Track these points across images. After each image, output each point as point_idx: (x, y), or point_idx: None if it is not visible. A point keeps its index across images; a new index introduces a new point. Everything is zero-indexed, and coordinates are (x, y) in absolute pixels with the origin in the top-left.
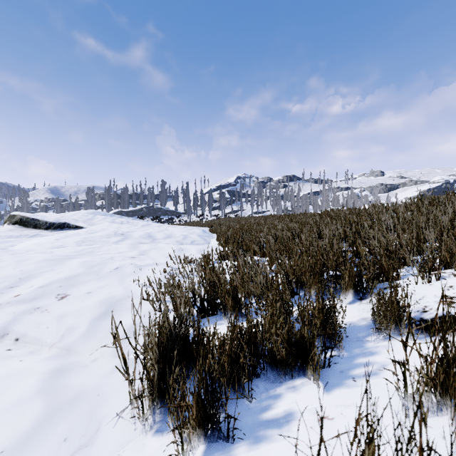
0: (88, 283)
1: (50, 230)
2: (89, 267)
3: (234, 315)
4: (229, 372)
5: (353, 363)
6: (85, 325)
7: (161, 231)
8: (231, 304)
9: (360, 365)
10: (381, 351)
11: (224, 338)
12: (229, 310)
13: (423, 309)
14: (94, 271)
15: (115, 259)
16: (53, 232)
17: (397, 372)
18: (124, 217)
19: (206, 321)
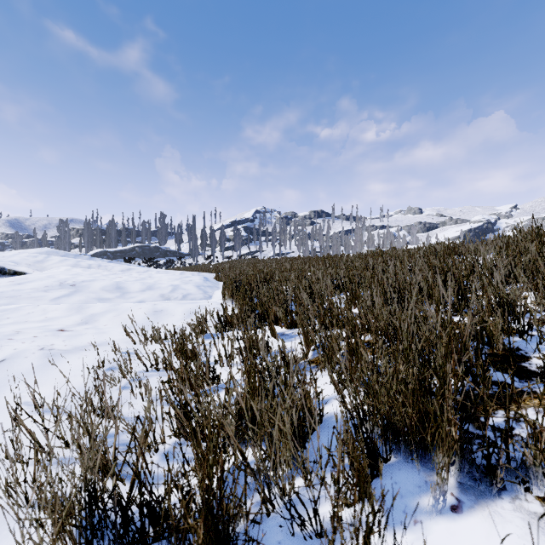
0: None
1: None
2: None
3: None
4: None
5: None
6: None
7: (141, 280)
8: (205, 533)
9: None
10: None
11: None
12: None
13: None
14: None
15: (15, 338)
16: None
17: None
18: (95, 259)
19: None
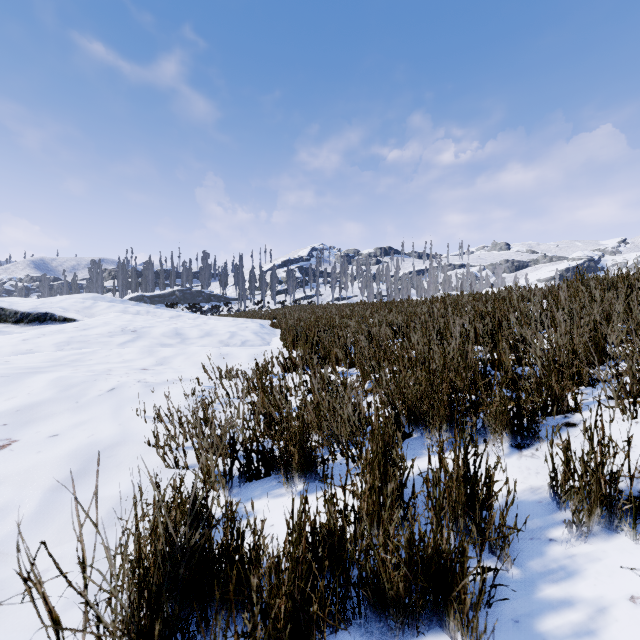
0: (57, 417)
1: (23, 324)
2: (64, 388)
3: (301, 499)
4: (288, 632)
5: (536, 597)
6: (35, 500)
7: (196, 327)
8: (299, 459)
9: (552, 606)
10: (585, 569)
11: (279, 560)
12: (294, 470)
13: (639, 472)
14: (71, 396)
15: (112, 373)
16: (27, 328)
17: (635, 630)
18: (142, 305)
19: (255, 489)
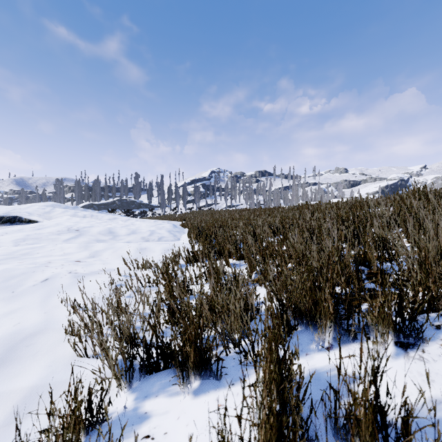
0: None
1: None
2: (5, 279)
3: None
4: None
5: None
6: None
7: (126, 226)
8: (194, 357)
9: None
10: None
11: None
12: (189, 369)
13: None
14: (9, 286)
15: (50, 265)
16: (0, 227)
17: None
18: (88, 210)
19: (153, 384)
